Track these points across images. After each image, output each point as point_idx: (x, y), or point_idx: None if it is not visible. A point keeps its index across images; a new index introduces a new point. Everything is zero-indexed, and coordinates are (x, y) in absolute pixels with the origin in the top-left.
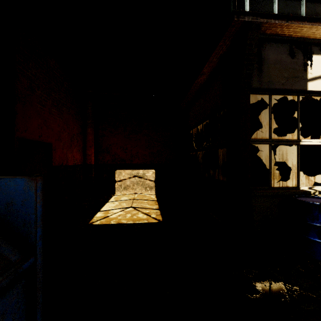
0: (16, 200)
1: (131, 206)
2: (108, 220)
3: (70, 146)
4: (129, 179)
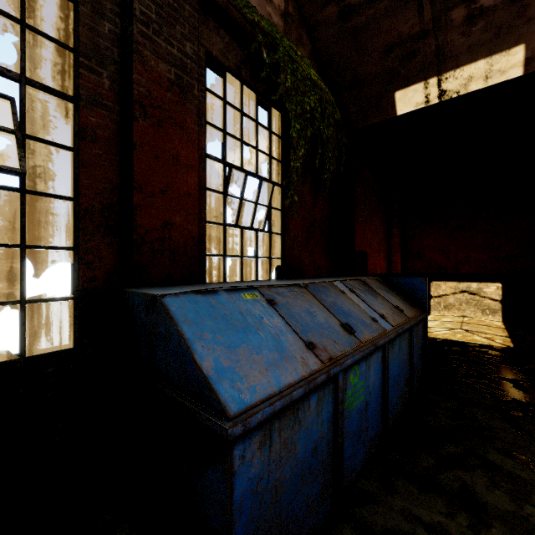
0: (417, 288)
1: (460, 328)
2: (432, 334)
3: (378, 253)
4: (452, 296)
